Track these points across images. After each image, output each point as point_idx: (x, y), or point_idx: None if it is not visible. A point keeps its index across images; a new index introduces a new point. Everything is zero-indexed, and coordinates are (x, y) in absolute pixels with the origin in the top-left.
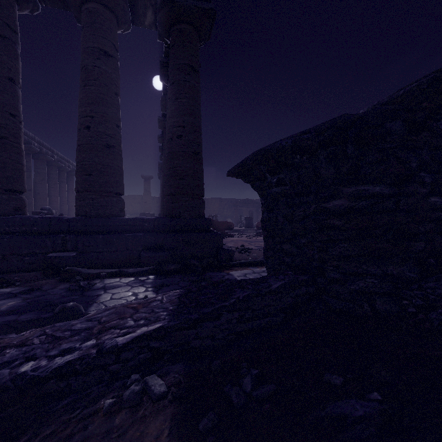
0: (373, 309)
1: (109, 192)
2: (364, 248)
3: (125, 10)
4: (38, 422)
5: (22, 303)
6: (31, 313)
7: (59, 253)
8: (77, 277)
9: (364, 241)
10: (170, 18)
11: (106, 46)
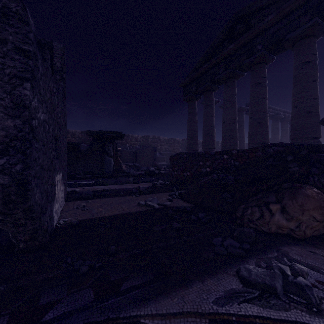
0: None
1: (308, 137)
2: None
3: (320, 29)
4: None
5: None
6: None
7: None
8: None
9: None
10: None
11: (306, 59)
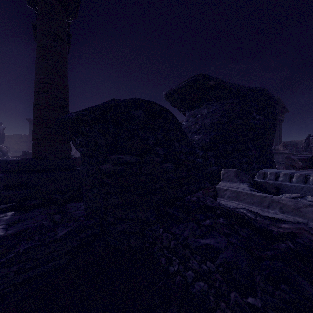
0: (129, 244)
1: None
2: (126, 199)
3: None
4: None
5: None
6: None
7: None
8: None
9: (125, 194)
10: None
11: None
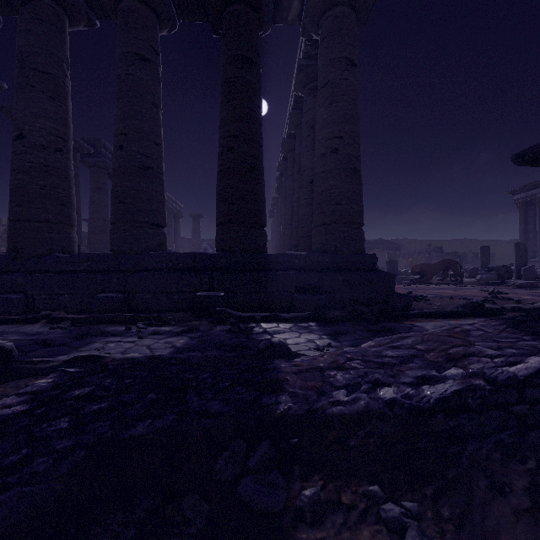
0: None
1: (253, 223)
2: None
3: (269, 6)
4: (454, 470)
5: (193, 341)
6: (212, 351)
7: (205, 292)
8: (230, 320)
9: None
10: (322, 4)
11: (250, 52)
